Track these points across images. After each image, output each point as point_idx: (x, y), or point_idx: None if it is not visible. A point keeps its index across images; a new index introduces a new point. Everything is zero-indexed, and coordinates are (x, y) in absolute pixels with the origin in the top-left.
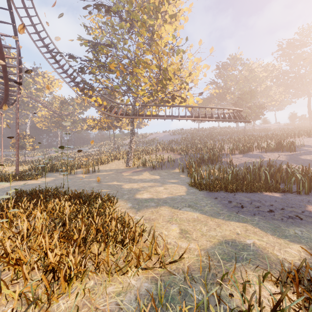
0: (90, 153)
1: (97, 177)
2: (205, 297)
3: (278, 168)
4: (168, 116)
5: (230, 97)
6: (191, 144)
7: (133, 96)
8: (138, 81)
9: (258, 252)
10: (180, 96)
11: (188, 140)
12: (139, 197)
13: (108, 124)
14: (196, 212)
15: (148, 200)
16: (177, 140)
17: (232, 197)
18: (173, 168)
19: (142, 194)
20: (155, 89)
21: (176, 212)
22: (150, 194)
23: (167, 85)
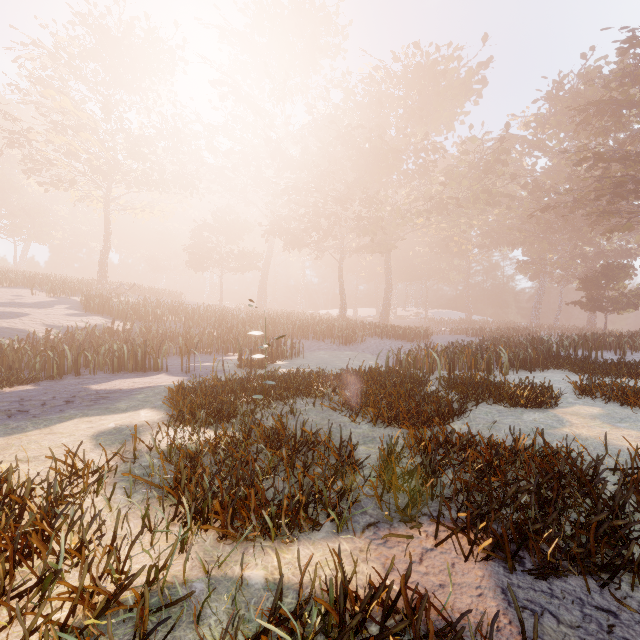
0: None
1: None
2: (177, 441)
3: None
4: None
5: None
6: None
7: None
8: None
9: (133, 426)
10: None
11: None
12: None
13: None
14: None
15: None
16: None
17: None
18: None
19: None
20: None
21: None
22: None
23: None
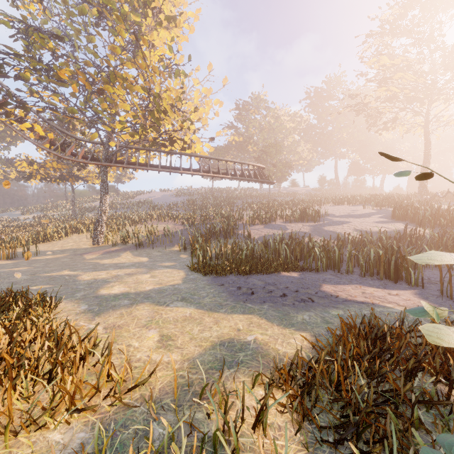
0: (23, 222)
1: (31, 264)
2: (167, 430)
3: (299, 242)
4: (164, 167)
5: (252, 149)
6: (201, 210)
7: (105, 130)
8: (114, 107)
9: (257, 350)
10: (182, 140)
11: (197, 204)
12: (104, 293)
13: (62, 173)
14: (190, 307)
15: (119, 296)
16: (182, 203)
17: (243, 281)
18: (171, 245)
19: (110, 288)
20: (142, 123)
21: (161, 310)
22: (126, 286)
23: (161, 119)
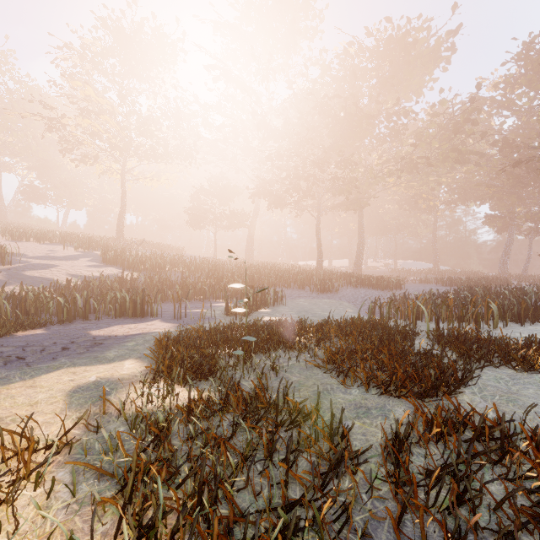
0: None
1: None
2: (145, 409)
3: (13, 293)
4: None
5: None
6: None
7: None
8: None
9: (112, 380)
10: None
11: None
12: None
13: None
14: None
15: None
16: None
17: None
18: None
19: None
20: None
21: None
22: None
23: None
